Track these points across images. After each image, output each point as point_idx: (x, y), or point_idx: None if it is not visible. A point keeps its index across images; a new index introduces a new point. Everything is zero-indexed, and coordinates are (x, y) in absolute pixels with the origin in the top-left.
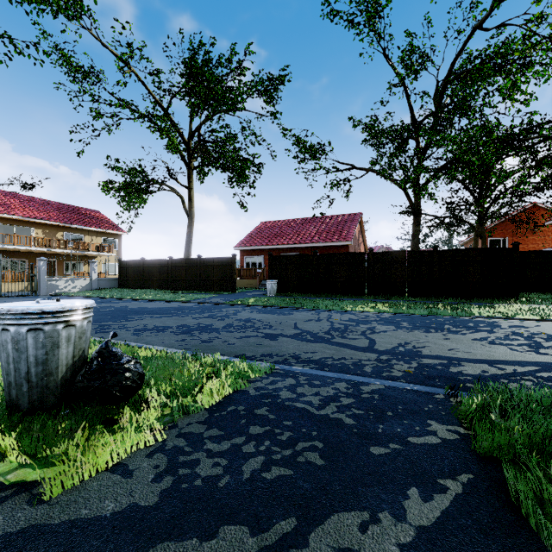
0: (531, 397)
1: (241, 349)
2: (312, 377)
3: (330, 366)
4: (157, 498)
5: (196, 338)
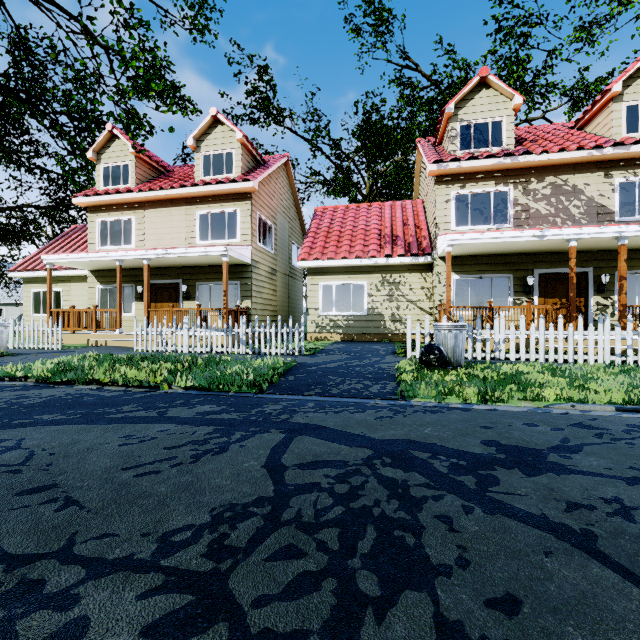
0: (230, 378)
1: (485, 416)
2: (360, 394)
3: (349, 405)
4: (374, 365)
5: (637, 432)
